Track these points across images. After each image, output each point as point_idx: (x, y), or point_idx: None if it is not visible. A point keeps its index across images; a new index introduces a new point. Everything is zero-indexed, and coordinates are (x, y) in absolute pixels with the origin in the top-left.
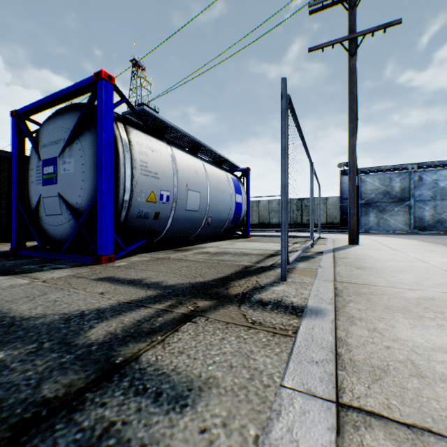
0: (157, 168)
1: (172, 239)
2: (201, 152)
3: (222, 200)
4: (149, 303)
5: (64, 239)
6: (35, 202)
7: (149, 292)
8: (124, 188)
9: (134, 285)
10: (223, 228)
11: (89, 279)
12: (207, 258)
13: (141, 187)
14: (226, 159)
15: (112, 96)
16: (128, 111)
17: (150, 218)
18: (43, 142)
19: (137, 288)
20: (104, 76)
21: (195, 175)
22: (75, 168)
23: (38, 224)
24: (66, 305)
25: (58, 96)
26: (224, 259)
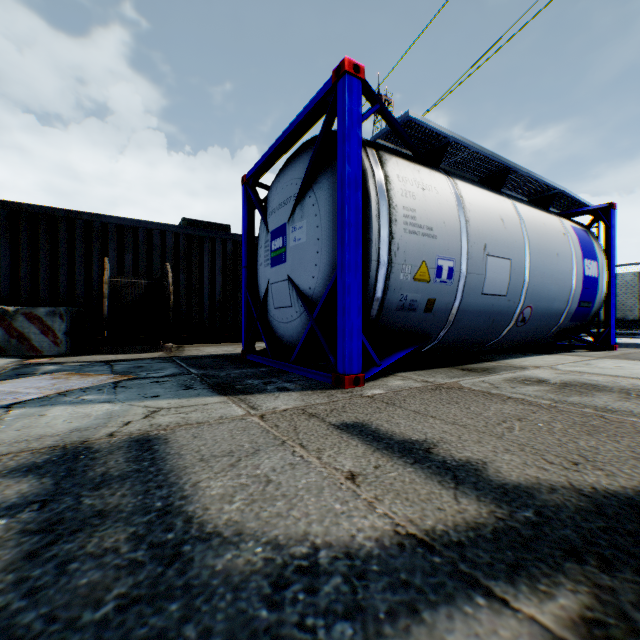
0: (431, 219)
1: (452, 347)
2: (505, 186)
3: (553, 272)
4: (490, 570)
5: (294, 342)
6: (263, 291)
7: (468, 507)
8: (378, 257)
9: (416, 461)
10: (553, 328)
11: (326, 424)
12: (554, 398)
13: (405, 255)
14: (560, 191)
15: (360, 99)
16: (382, 131)
17: (418, 311)
18: (271, 207)
19: (428, 475)
20: (347, 68)
21: (500, 227)
22: (307, 235)
23: (266, 321)
24: (282, 504)
25: (286, 134)
26: (607, 406)
